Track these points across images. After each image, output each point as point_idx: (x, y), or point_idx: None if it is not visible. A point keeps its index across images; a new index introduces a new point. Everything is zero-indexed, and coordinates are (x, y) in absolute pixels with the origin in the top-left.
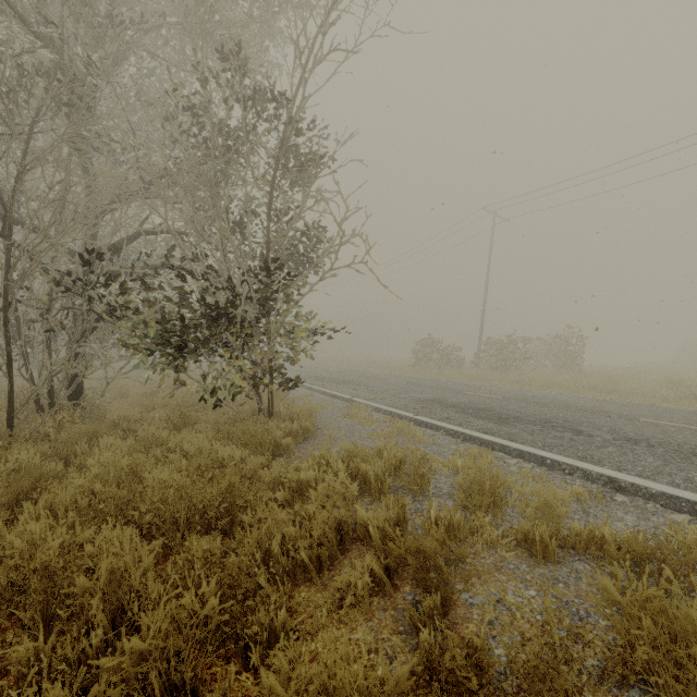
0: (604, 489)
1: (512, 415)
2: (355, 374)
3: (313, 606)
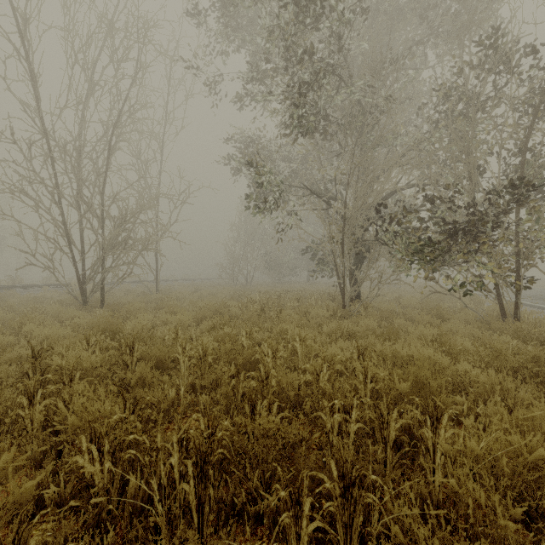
0: None
1: None
2: None
3: None
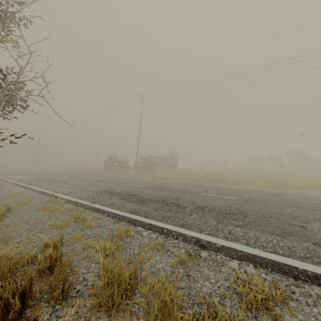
0: (195, 248)
1: (148, 197)
2: (67, 175)
3: None
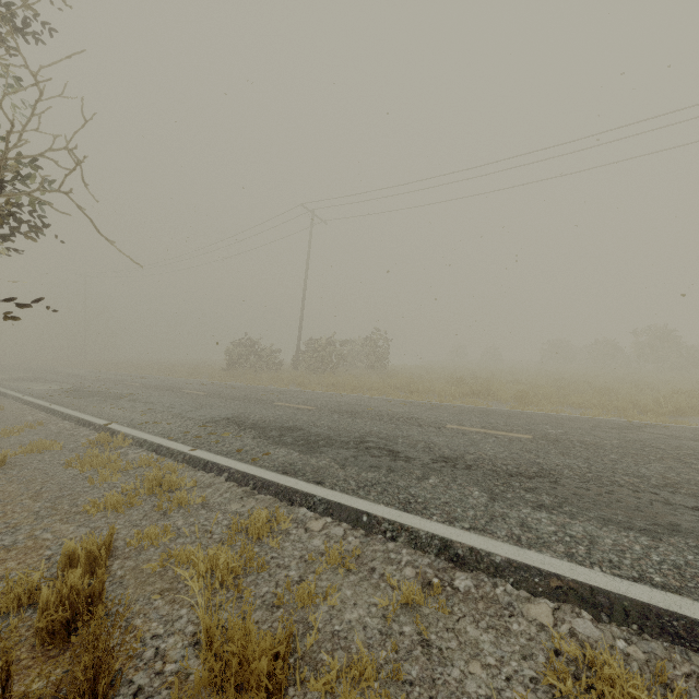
0: (439, 564)
1: (323, 435)
2: (143, 383)
3: None
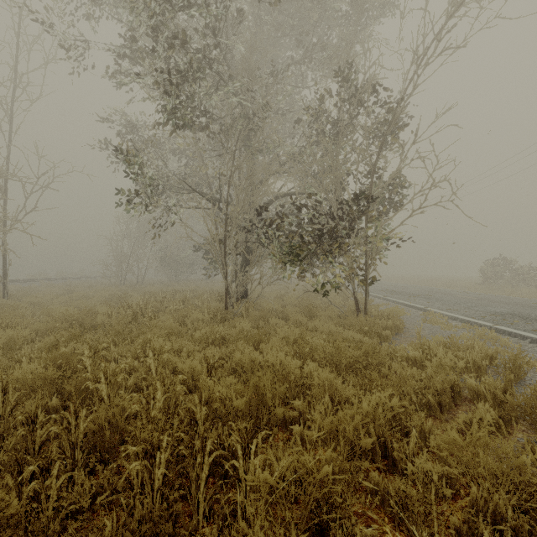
0: None
1: None
2: (421, 289)
3: (440, 429)
